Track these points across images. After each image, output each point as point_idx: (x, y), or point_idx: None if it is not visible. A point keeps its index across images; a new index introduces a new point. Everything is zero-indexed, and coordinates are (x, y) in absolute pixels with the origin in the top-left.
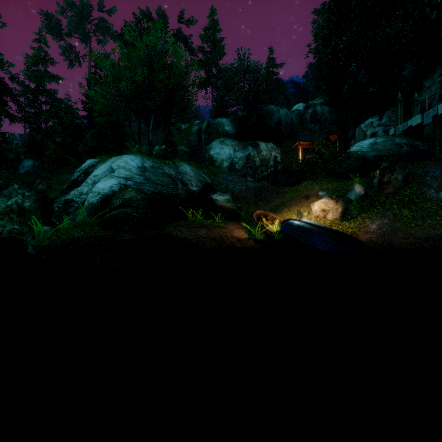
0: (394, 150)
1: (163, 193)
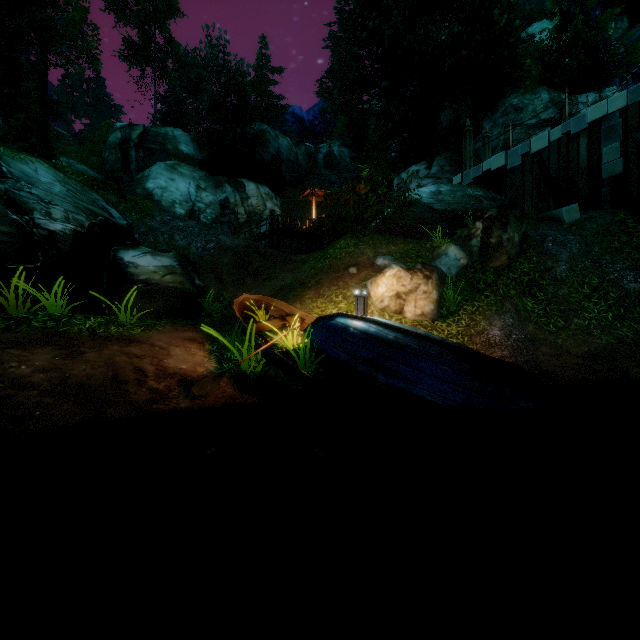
0: (471, 203)
1: None
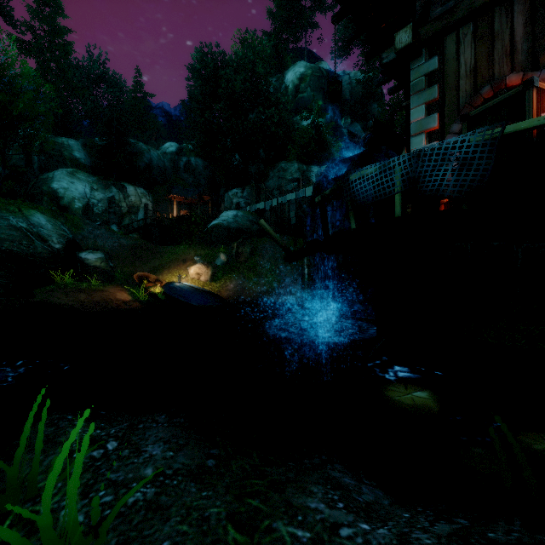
0: (249, 225)
1: (15, 252)
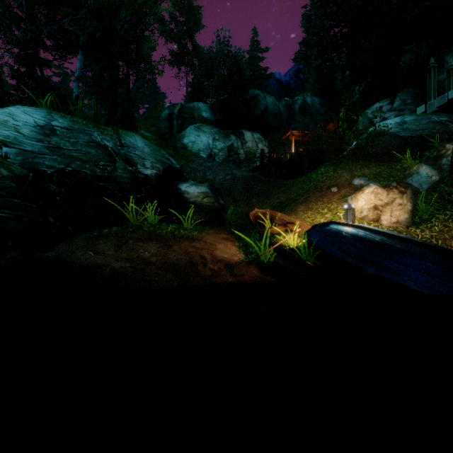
0: (437, 128)
1: (82, 174)
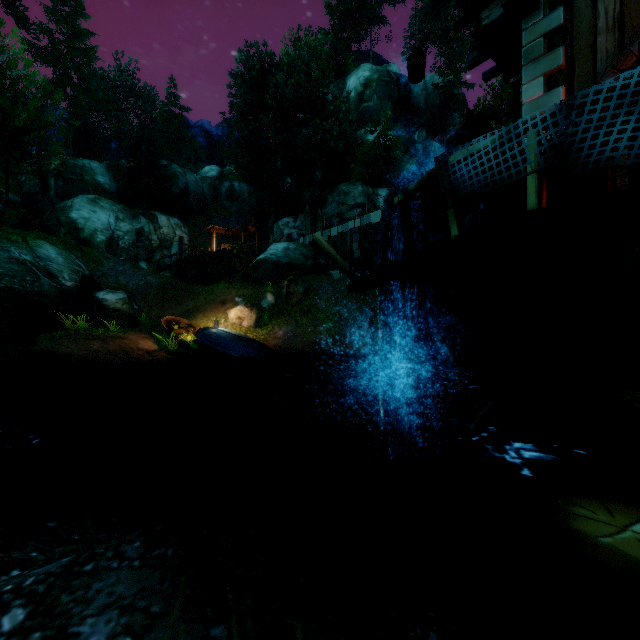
0: (302, 260)
1: (15, 290)
